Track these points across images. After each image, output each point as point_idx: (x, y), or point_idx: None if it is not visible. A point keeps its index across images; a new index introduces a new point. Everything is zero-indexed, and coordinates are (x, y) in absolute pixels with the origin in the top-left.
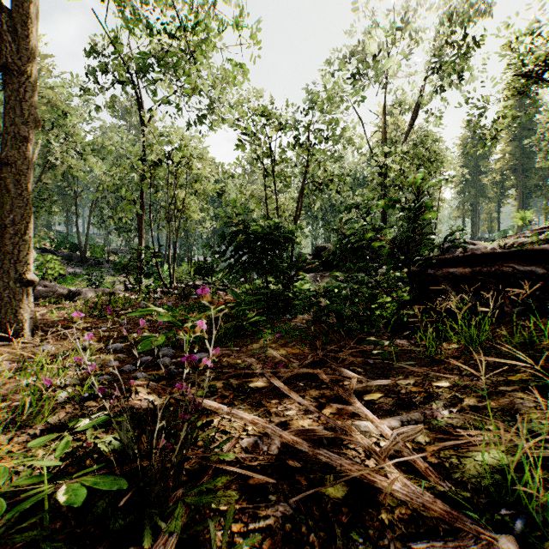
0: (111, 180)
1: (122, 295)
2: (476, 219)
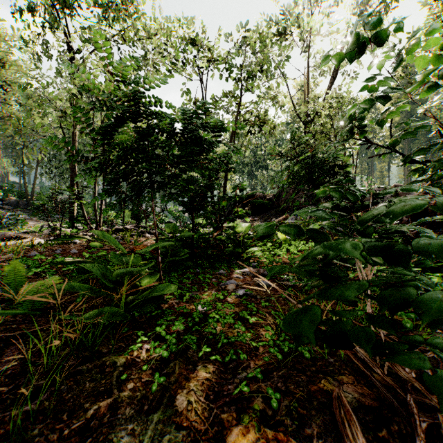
0: (27, 114)
1: (28, 240)
2: (372, 175)
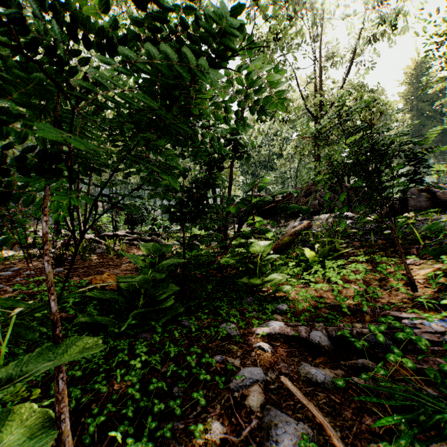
0: None
1: None
2: None
